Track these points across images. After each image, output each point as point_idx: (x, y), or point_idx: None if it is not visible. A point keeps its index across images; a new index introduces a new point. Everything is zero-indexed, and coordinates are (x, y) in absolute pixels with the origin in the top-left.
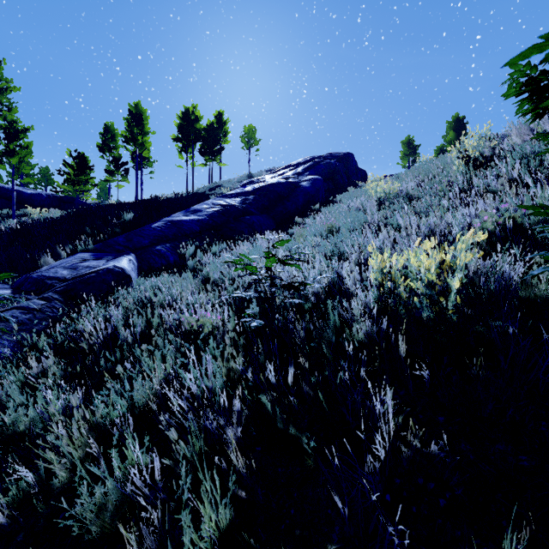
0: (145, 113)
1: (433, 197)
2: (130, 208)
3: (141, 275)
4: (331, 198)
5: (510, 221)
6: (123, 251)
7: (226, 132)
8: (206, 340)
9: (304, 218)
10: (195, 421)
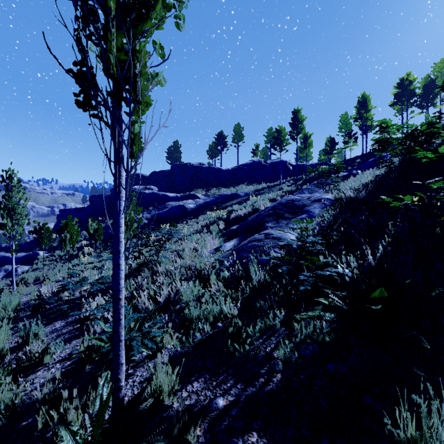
0: (368, 98)
1: None
2: (358, 158)
3: None
4: None
5: None
6: None
7: None
8: None
9: None
10: None
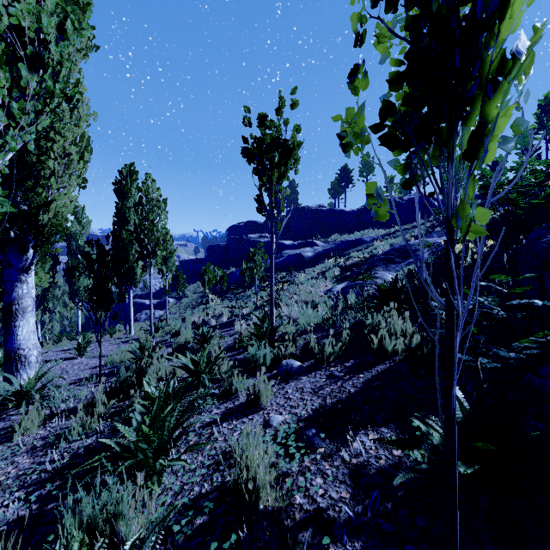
0: None
1: None
2: None
3: None
4: None
5: None
6: None
7: None
8: None
9: None
10: None
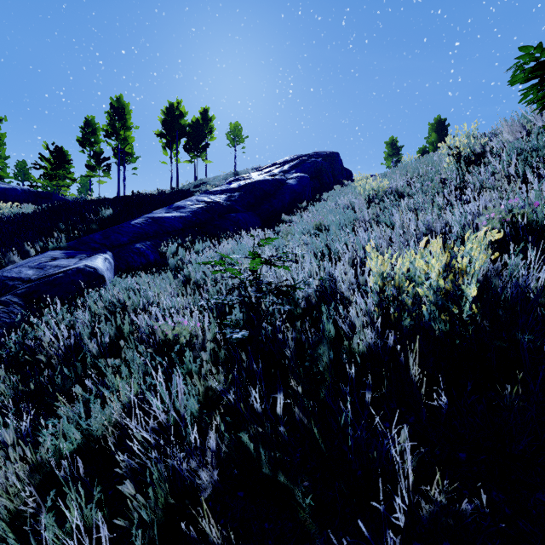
0: (127, 107)
1: (427, 194)
2: (110, 204)
3: (117, 275)
4: (318, 196)
5: (524, 218)
6: (99, 249)
7: (211, 129)
8: (182, 351)
9: (291, 216)
10: (161, 461)
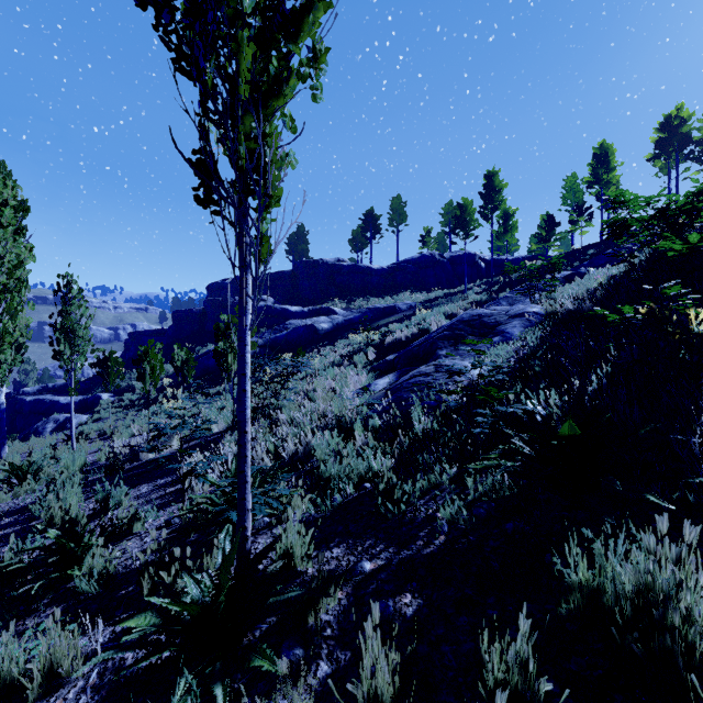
0: (610, 149)
1: None
2: (593, 247)
3: None
4: None
5: None
6: None
7: None
8: None
9: None
10: None
